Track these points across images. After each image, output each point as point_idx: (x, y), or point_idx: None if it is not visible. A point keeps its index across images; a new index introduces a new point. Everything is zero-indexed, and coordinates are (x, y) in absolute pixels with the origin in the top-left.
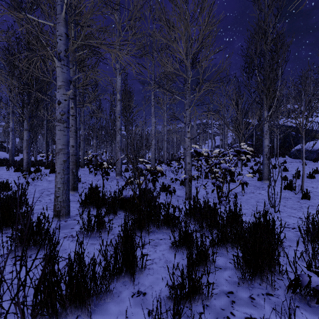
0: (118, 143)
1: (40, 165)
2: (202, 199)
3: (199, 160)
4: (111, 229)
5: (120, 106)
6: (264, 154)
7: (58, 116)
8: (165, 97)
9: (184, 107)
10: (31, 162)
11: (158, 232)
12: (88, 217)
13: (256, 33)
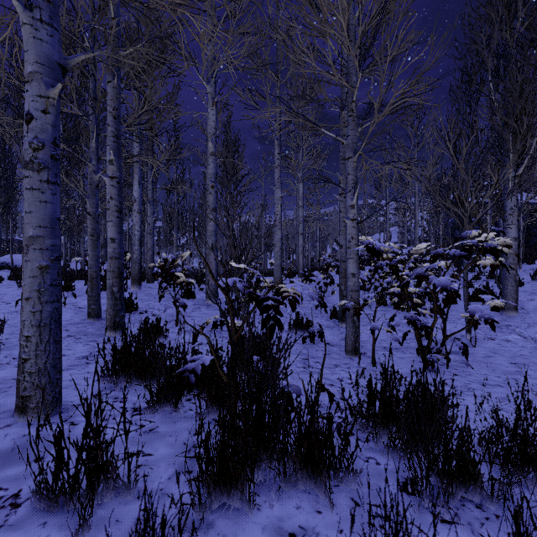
0: (211, 237)
1: (83, 278)
2: (381, 353)
3: (378, 269)
4: (136, 479)
5: (215, 166)
6: (508, 256)
7: (26, 154)
8: (301, 155)
9: (340, 162)
10: (74, 272)
11: (284, 489)
12: (58, 447)
13: (490, 5)
